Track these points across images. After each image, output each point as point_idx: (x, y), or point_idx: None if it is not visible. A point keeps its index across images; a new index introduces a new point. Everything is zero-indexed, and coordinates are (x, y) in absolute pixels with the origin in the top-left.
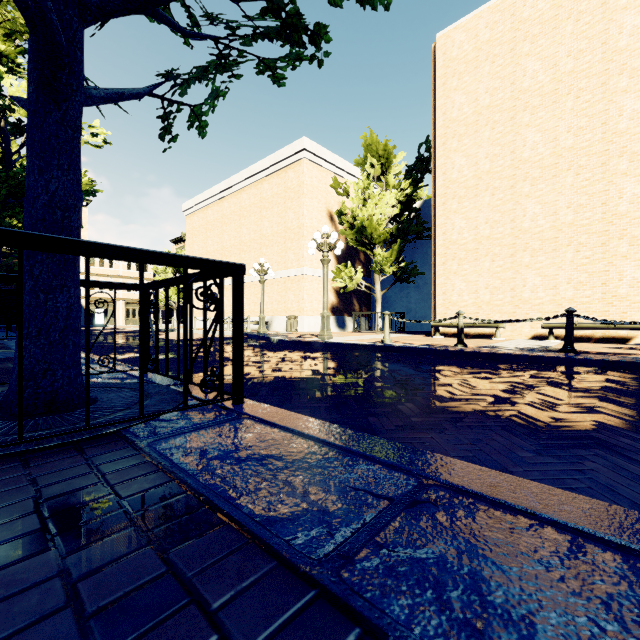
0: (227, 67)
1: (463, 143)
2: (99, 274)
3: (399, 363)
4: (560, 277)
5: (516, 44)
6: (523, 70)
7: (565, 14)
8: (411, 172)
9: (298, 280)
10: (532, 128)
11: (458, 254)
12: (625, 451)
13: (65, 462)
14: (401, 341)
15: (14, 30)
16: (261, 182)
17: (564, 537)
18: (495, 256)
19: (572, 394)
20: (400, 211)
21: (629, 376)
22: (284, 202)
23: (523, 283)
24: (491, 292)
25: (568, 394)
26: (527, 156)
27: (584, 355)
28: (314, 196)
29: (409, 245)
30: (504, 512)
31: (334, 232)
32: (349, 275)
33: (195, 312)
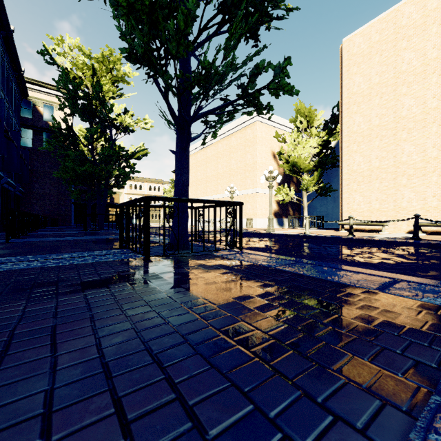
0: (229, 116)
1: (361, 108)
2: (134, 193)
3: (310, 243)
4: (428, 193)
5: (397, 42)
6: (402, 59)
7: (431, 21)
8: (328, 124)
9: (253, 196)
10: (408, 96)
11: (357, 179)
12: (379, 267)
13: (203, 258)
14: (317, 233)
15: (116, 80)
16: (230, 136)
17: (324, 267)
18: (382, 179)
19: (388, 255)
20: (320, 150)
21: (437, 251)
22: (244, 148)
23: (402, 197)
24: (380, 203)
25: (386, 255)
26: (404, 114)
27: (422, 241)
28: (263, 143)
29: (327, 171)
30: (314, 265)
31: (276, 170)
32: (285, 192)
33: (190, 216)
